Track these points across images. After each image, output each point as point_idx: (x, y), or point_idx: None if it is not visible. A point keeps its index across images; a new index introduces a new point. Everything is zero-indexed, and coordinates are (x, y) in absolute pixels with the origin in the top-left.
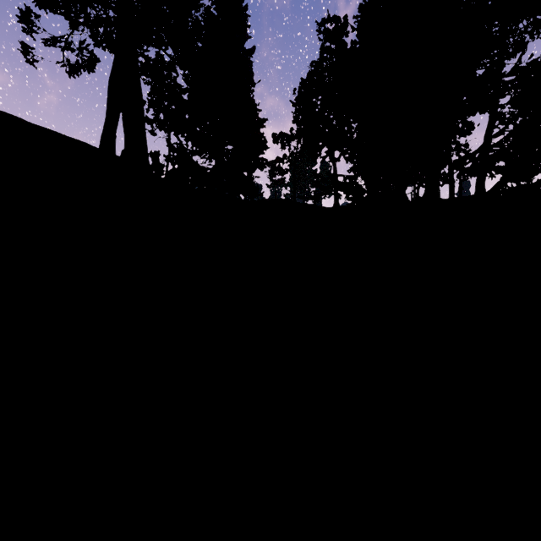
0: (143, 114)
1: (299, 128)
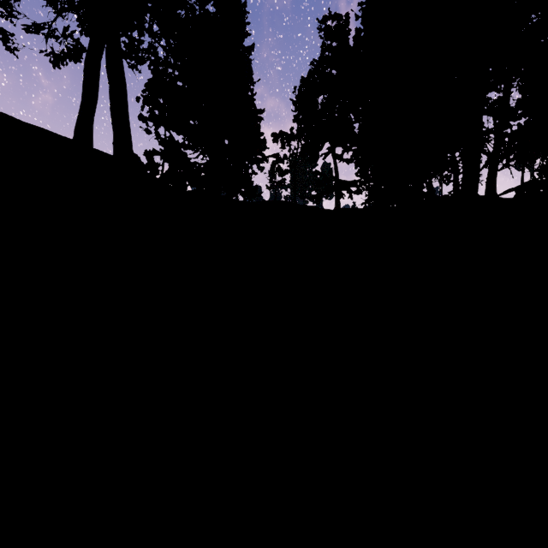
0: (126, 101)
1: (300, 128)
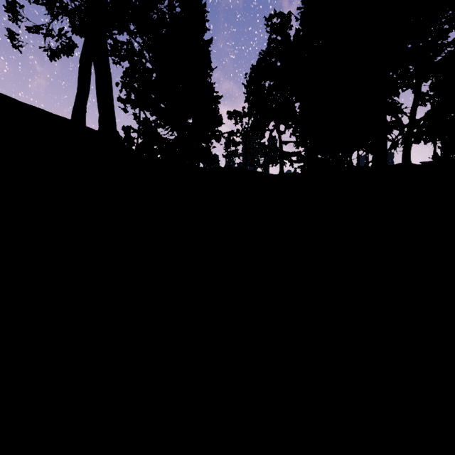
0: (111, 90)
1: (250, 107)
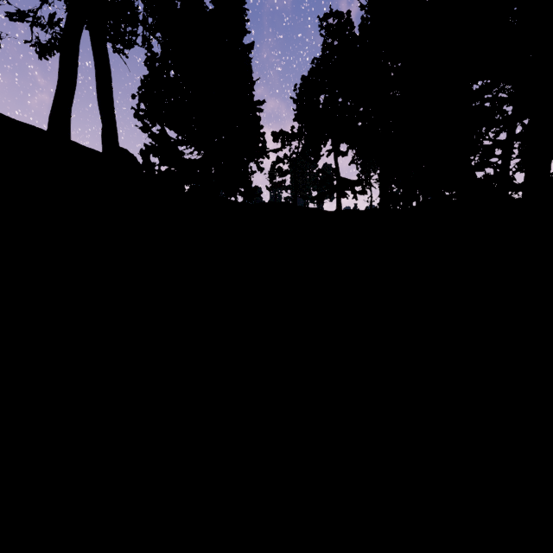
0: (110, 87)
1: (301, 127)
